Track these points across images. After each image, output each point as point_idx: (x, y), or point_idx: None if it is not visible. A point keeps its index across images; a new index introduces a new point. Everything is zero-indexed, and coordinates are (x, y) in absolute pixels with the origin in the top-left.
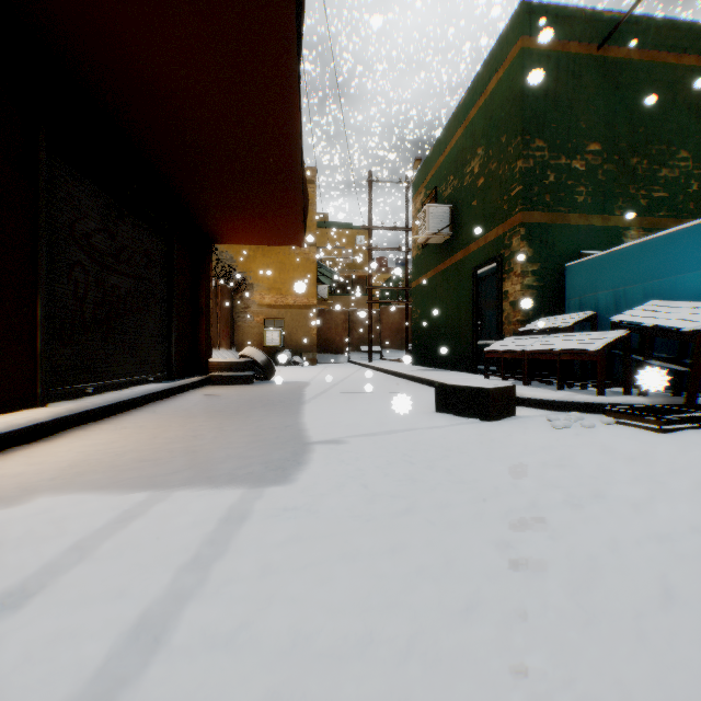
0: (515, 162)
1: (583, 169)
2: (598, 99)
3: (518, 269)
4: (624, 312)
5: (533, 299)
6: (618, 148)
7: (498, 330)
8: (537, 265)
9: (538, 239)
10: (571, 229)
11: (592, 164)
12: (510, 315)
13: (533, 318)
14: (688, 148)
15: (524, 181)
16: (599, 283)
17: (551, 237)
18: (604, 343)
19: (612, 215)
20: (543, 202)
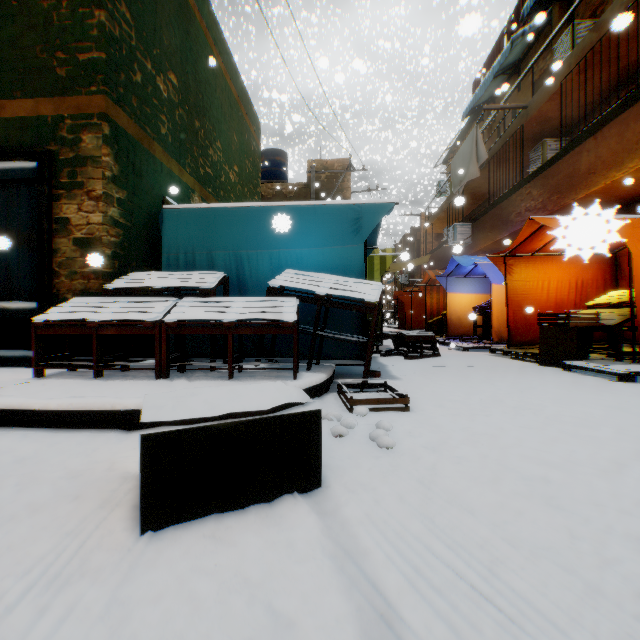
0: (90, 9)
1: (166, 97)
2: (177, 27)
3: (99, 189)
4: (279, 278)
5: (121, 243)
6: (189, 100)
7: (45, 284)
8: (125, 193)
9: (126, 155)
10: (157, 164)
11: (173, 99)
12: (78, 262)
13: (121, 271)
14: (222, 142)
15: (110, 50)
16: (217, 240)
17: (140, 161)
18: (293, 312)
19: (186, 170)
20: (132, 104)
